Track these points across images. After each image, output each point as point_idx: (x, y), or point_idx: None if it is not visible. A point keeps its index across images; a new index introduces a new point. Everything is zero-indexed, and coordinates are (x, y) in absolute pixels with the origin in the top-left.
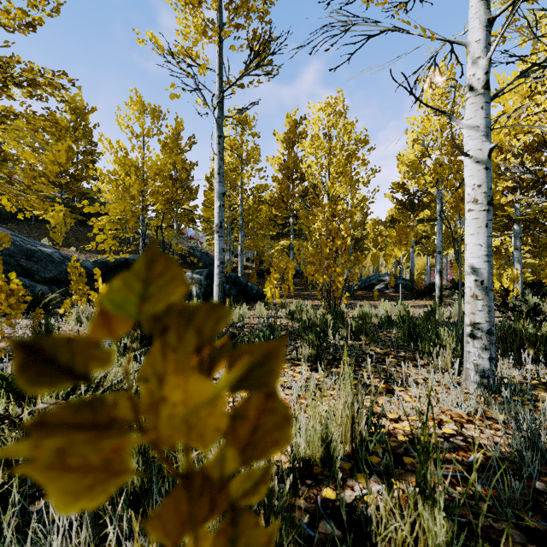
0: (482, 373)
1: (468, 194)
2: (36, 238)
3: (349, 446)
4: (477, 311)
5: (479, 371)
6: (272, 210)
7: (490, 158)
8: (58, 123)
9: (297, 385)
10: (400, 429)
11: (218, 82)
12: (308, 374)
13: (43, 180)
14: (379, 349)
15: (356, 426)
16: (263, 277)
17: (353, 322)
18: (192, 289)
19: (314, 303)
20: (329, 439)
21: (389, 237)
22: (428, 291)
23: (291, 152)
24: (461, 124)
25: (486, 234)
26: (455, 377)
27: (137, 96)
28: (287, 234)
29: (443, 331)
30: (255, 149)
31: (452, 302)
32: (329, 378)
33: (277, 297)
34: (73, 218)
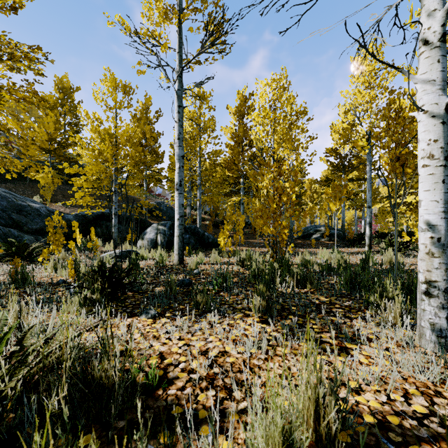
0: (439, 333)
1: (423, 149)
2: (29, 195)
3: (312, 433)
4: (433, 269)
5: (436, 330)
6: (225, 172)
7: (447, 112)
8: (37, 94)
9: (248, 342)
10: (364, 404)
11: (178, 59)
12: (260, 327)
13: (35, 147)
14: (324, 298)
15: (321, 414)
16: (218, 227)
17: (297, 270)
18: (157, 238)
19: (261, 250)
20: (291, 436)
21: (325, 193)
22: (358, 239)
23: (242, 123)
24: (414, 79)
25: (443, 190)
26: (408, 334)
27: (110, 74)
28: (238, 192)
29: (388, 283)
30: (211, 120)
31: (381, 249)
32: (281, 334)
33: (229, 246)
34: (59, 178)
